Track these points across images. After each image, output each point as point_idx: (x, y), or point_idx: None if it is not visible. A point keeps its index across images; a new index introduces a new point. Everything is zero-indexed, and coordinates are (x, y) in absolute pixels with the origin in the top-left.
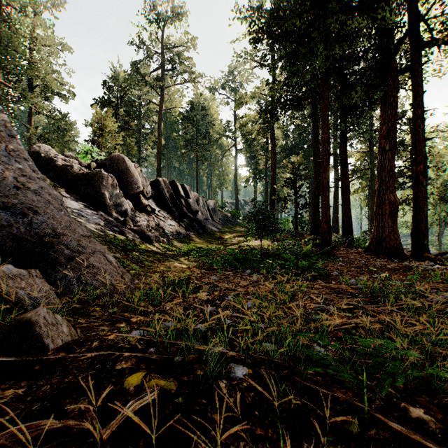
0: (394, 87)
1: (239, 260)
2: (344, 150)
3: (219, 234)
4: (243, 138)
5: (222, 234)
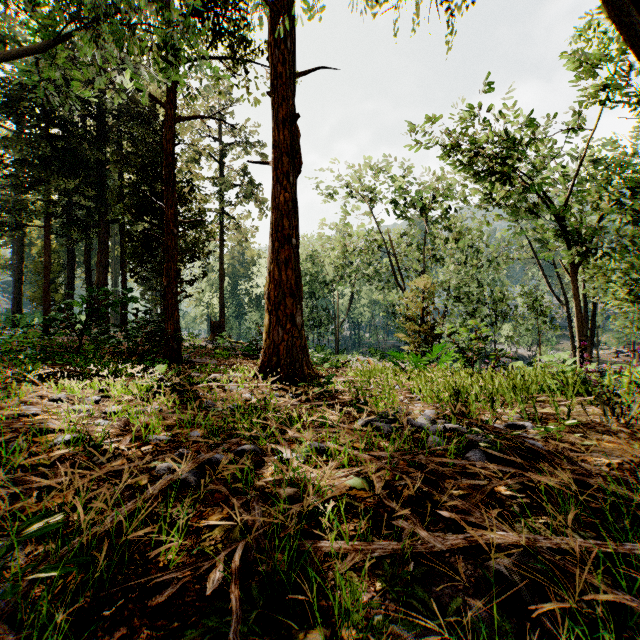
0: (106, 232)
1: None
2: (88, 258)
3: None
4: None
5: None
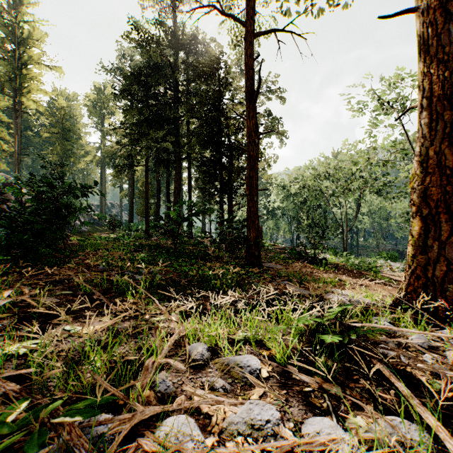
0: (179, 166)
1: (103, 239)
2: (168, 185)
3: (88, 233)
4: (109, 158)
5: (91, 233)
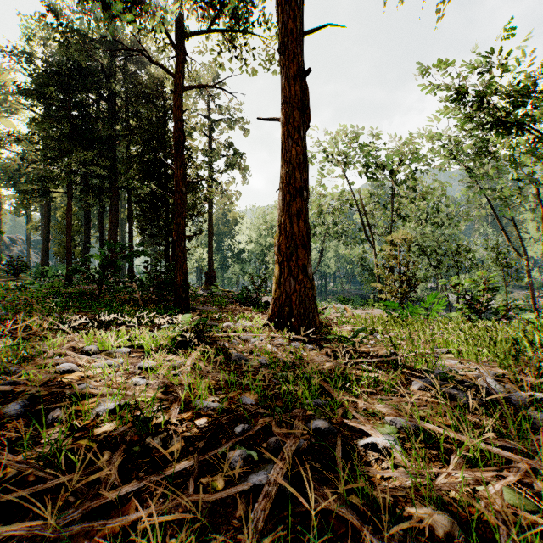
0: (116, 197)
1: None
2: (101, 219)
3: None
4: (8, 175)
5: None
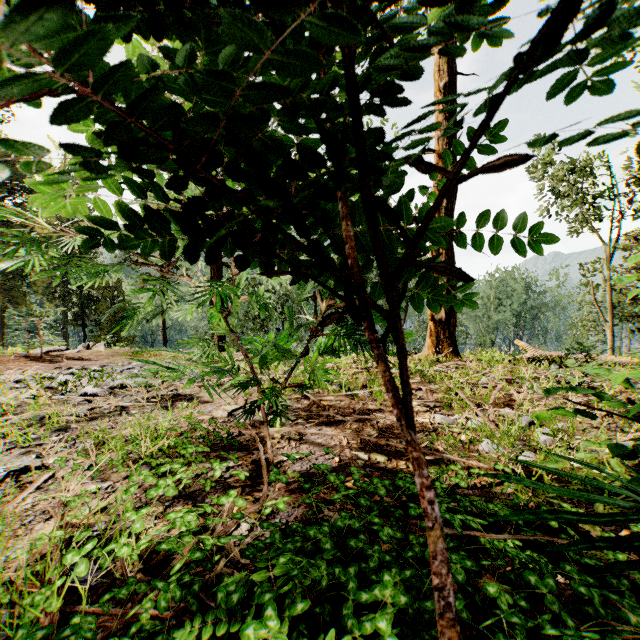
0: None
1: None
2: None
3: None
4: None
5: None
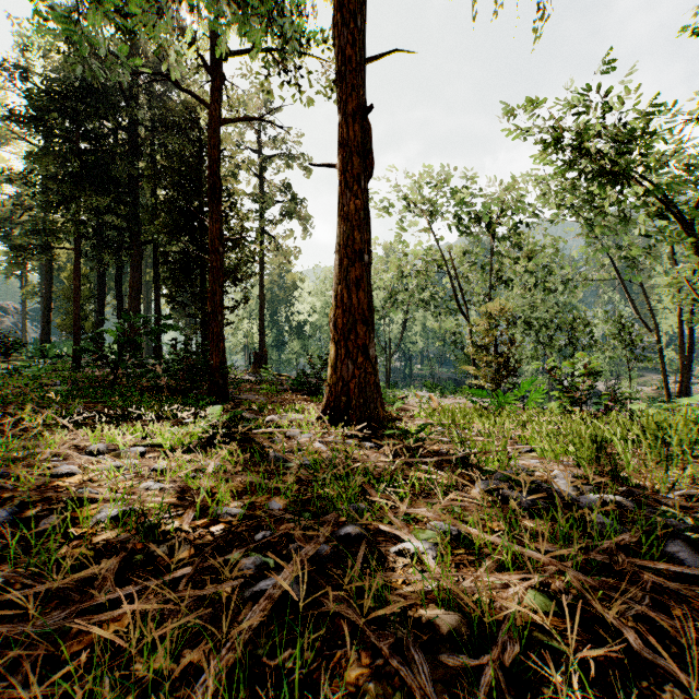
0: (138, 255)
1: None
2: (119, 283)
3: None
4: None
5: None
